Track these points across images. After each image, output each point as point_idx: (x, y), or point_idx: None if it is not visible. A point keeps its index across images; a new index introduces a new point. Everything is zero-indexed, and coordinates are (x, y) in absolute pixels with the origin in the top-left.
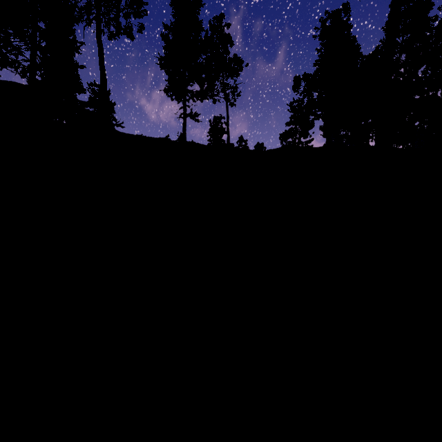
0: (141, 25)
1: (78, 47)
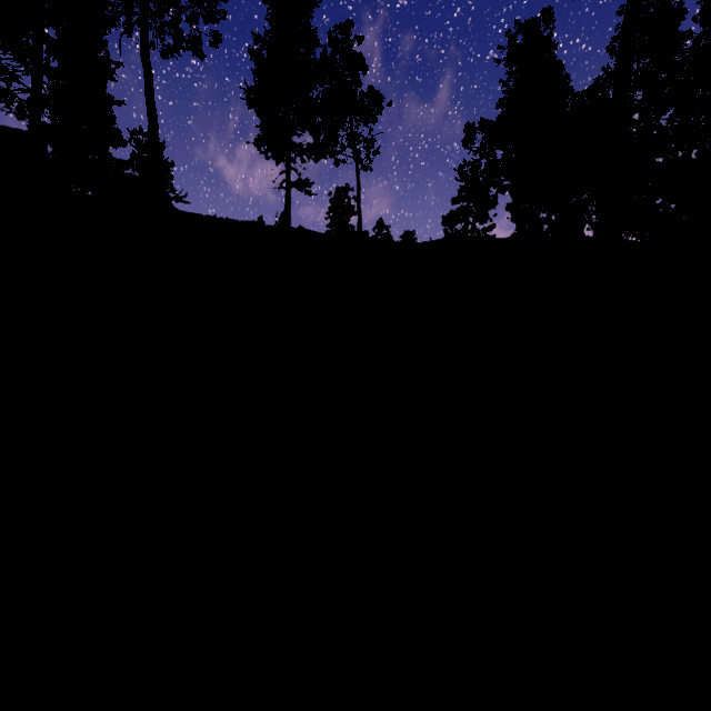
0: (216, 36)
1: (112, 71)
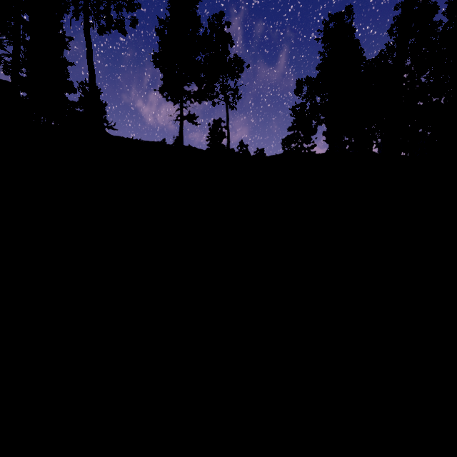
0: (134, 20)
1: (66, 43)
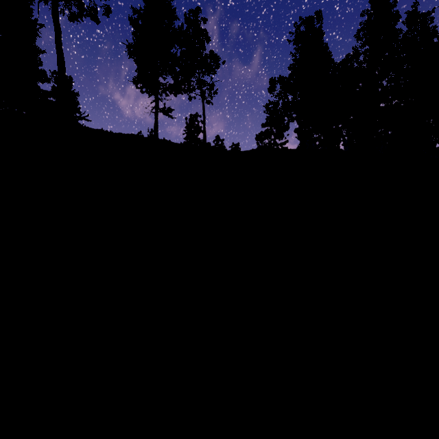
0: (107, 8)
1: (37, 30)
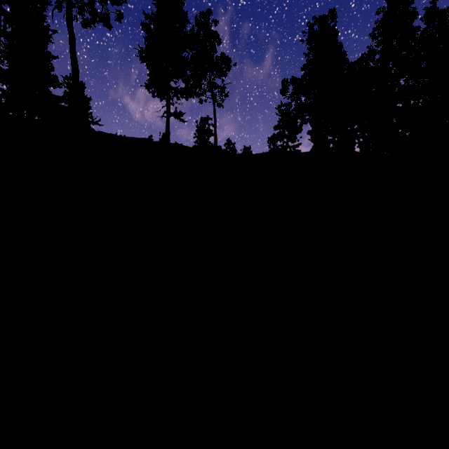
0: (119, 13)
1: (50, 36)
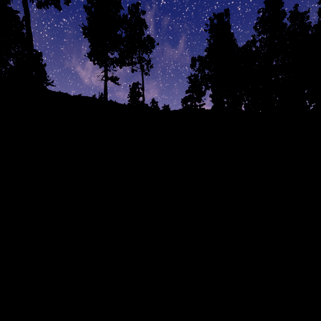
0: None
1: (13, 15)
